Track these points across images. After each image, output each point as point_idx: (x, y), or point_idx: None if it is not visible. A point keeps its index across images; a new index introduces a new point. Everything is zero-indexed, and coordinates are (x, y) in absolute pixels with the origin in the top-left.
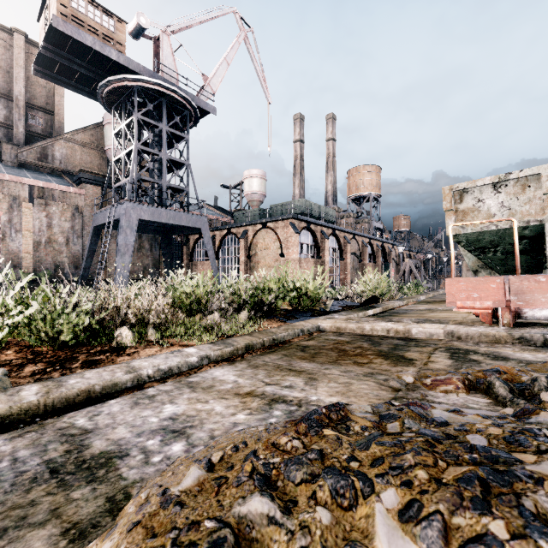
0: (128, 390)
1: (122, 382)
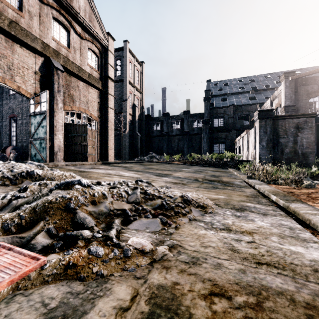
0: (314, 231)
1: None
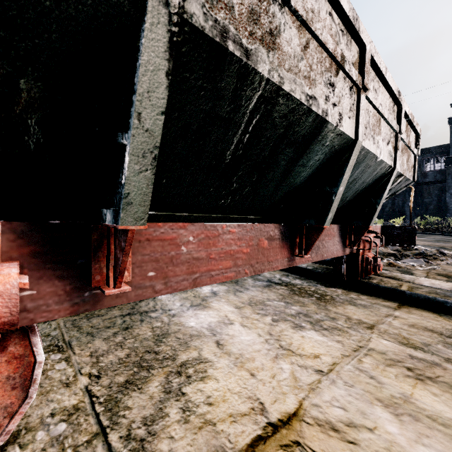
0: None
1: None
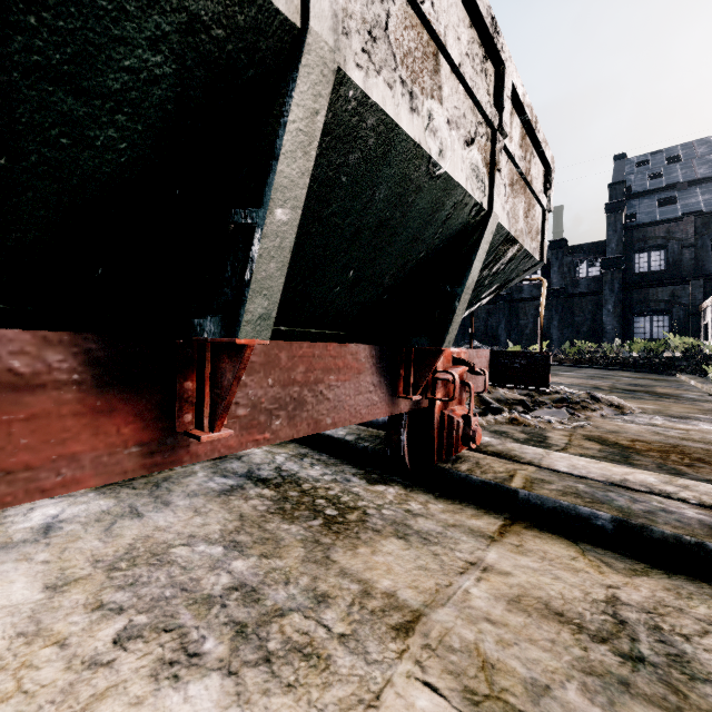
0: None
1: None
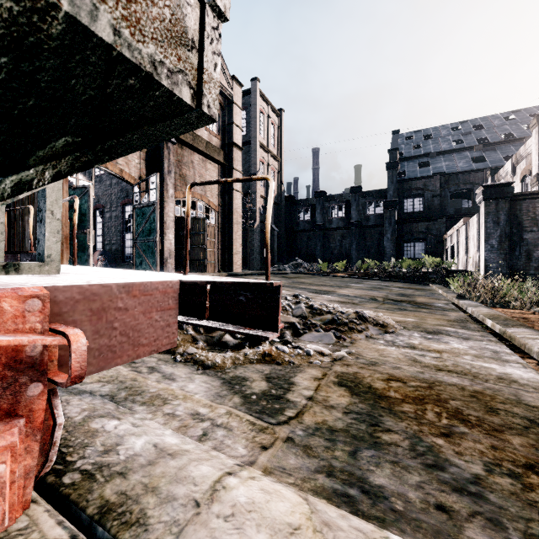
0: (525, 355)
1: (533, 351)
